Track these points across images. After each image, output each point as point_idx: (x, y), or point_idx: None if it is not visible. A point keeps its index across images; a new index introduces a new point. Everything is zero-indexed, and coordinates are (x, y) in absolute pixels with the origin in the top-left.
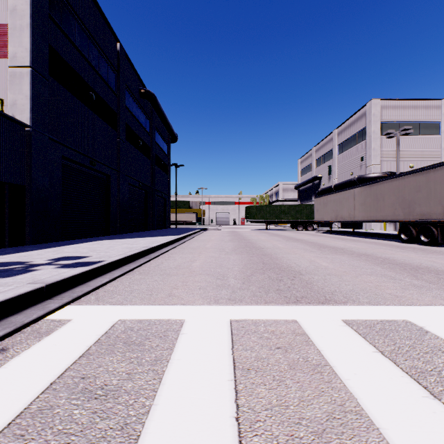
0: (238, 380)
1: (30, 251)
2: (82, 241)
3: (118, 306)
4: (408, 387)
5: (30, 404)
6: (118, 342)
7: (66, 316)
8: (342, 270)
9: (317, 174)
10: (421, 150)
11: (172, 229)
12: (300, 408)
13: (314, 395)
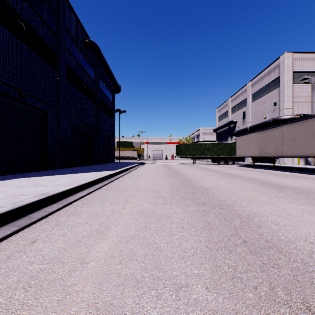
0: None
1: None
2: None
3: None
4: None
5: None
6: None
7: None
8: None
9: (232, 119)
10: None
11: (115, 163)
12: None
13: None
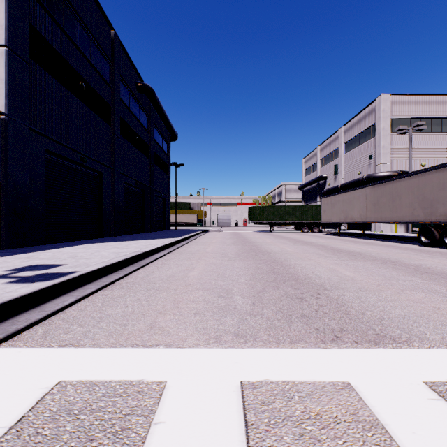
0: None
1: None
2: (68, 245)
3: (70, 349)
4: None
5: None
6: None
7: None
8: (375, 283)
9: (322, 174)
10: (433, 147)
11: (171, 230)
12: None
13: None
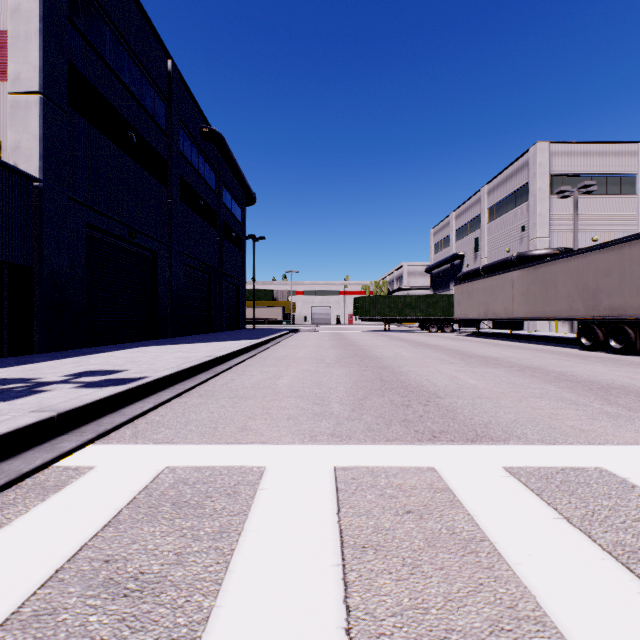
0: (349, 565)
1: (40, 362)
2: (117, 348)
3: (166, 445)
4: (613, 577)
5: (21, 606)
6: (164, 502)
7: (87, 462)
8: (498, 391)
9: (458, 251)
10: (609, 215)
11: (248, 330)
12: (447, 612)
13: (468, 590)
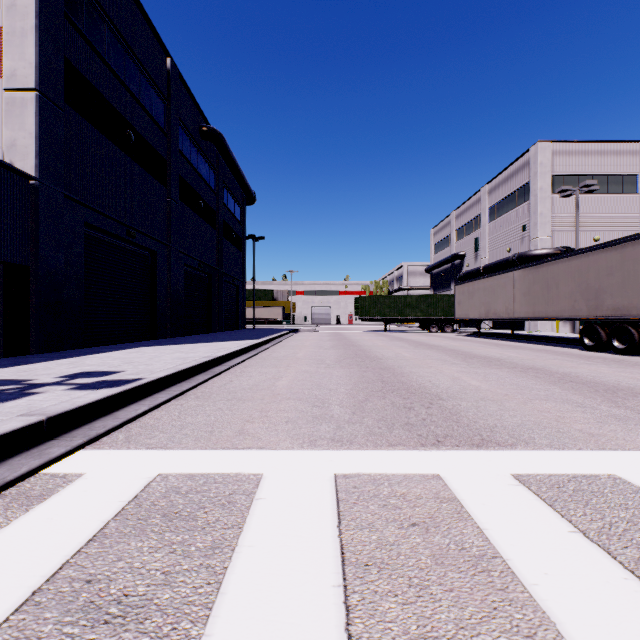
0: (351, 586)
1: (35, 363)
2: (115, 349)
3: (160, 451)
4: (639, 600)
5: None
6: (154, 514)
7: (76, 468)
8: (502, 393)
9: (458, 251)
10: (610, 215)
11: (248, 330)
12: None
13: (481, 615)
